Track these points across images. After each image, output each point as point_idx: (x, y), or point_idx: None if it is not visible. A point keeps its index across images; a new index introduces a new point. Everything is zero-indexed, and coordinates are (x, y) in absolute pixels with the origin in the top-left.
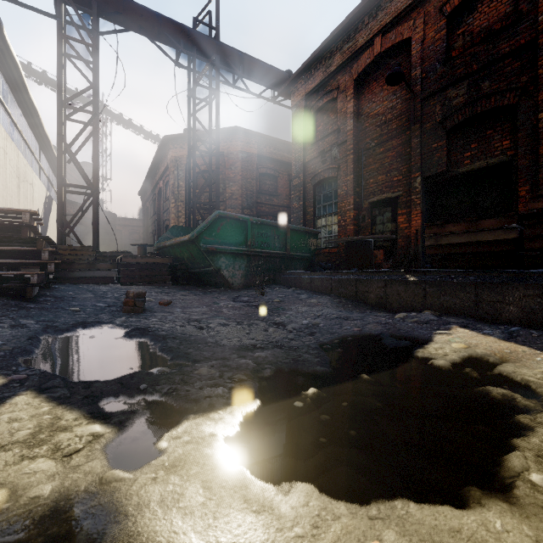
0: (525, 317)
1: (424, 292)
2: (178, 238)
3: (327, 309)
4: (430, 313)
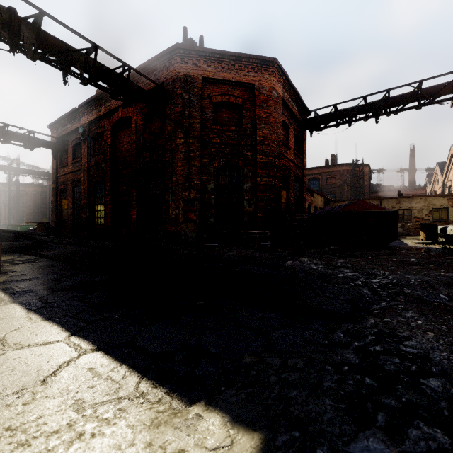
0: None
1: None
2: (4, 228)
3: None
4: None
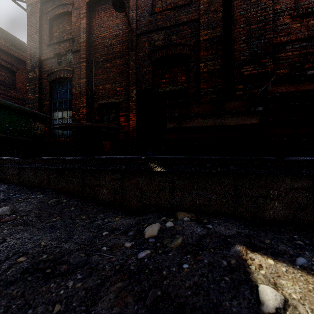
0: (292, 215)
1: (172, 185)
2: None
3: (22, 231)
4: (189, 219)
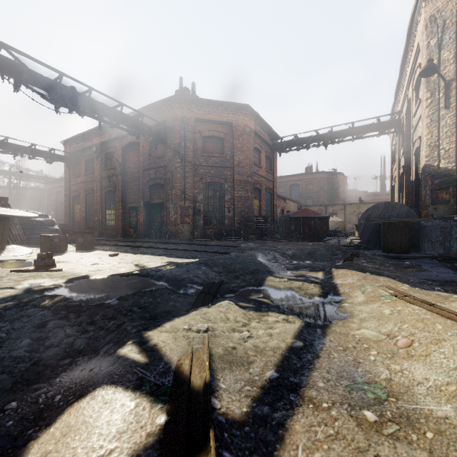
0: None
1: None
2: None
3: None
4: None
